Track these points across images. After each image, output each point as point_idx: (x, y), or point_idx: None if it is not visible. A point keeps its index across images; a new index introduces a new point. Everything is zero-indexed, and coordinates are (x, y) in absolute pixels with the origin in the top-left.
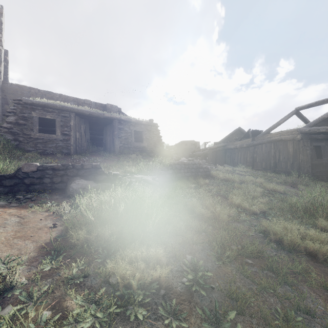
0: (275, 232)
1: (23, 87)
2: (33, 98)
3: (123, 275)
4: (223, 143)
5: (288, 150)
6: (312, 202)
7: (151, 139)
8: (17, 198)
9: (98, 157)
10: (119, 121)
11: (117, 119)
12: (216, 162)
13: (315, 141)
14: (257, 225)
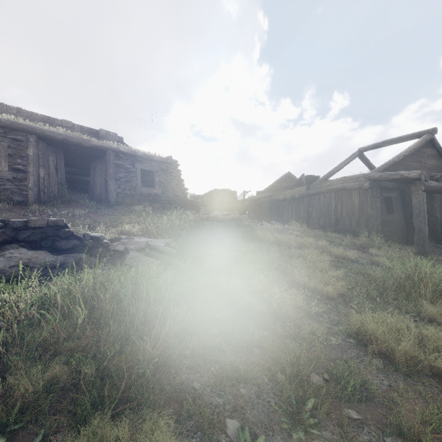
0: (377, 337)
1: None
2: None
3: None
4: (268, 193)
5: (353, 202)
6: (404, 275)
7: (168, 183)
8: None
9: (79, 208)
10: (116, 154)
11: (113, 150)
12: (259, 218)
13: (385, 190)
14: (341, 321)
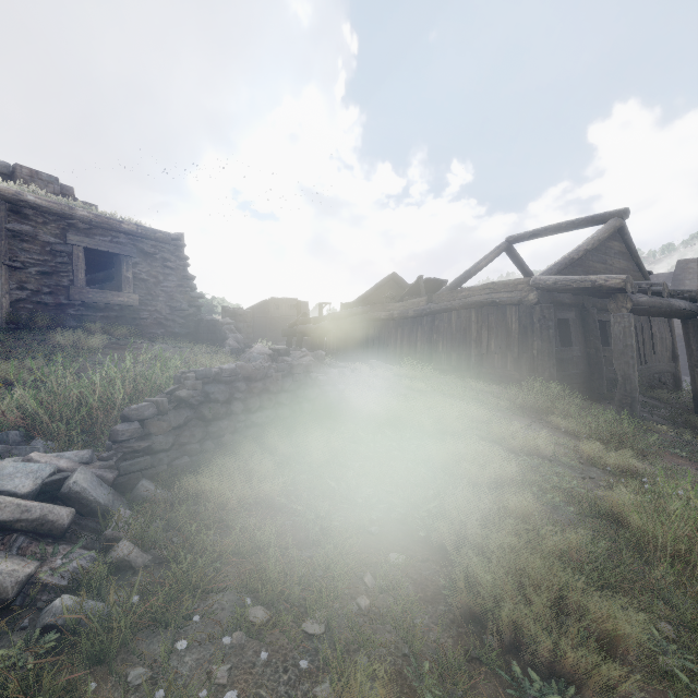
0: None
1: None
2: None
3: None
4: (362, 307)
5: (508, 327)
6: None
7: (156, 282)
8: None
9: None
10: (12, 207)
11: (3, 198)
12: (345, 349)
13: (559, 308)
14: None
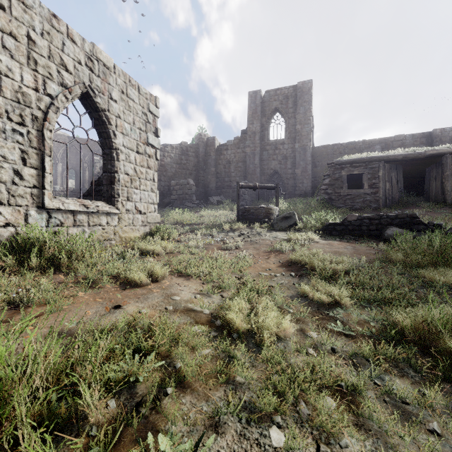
0: None
1: (327, 147)
2: (341, 158)
3: (430, 276)
4: None
5: None
6: None
7: None
8: (345, 238)
9: (416, 209)
10: None
11: (450, 153)
12: None
13: None
14: None
